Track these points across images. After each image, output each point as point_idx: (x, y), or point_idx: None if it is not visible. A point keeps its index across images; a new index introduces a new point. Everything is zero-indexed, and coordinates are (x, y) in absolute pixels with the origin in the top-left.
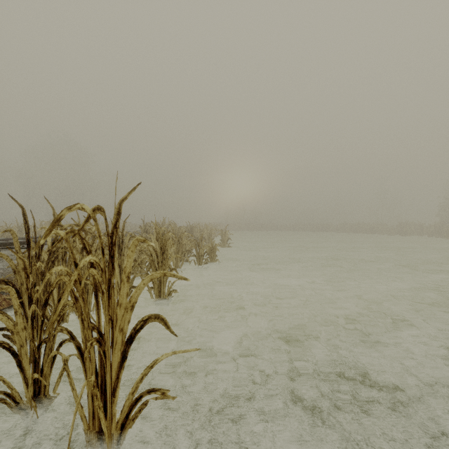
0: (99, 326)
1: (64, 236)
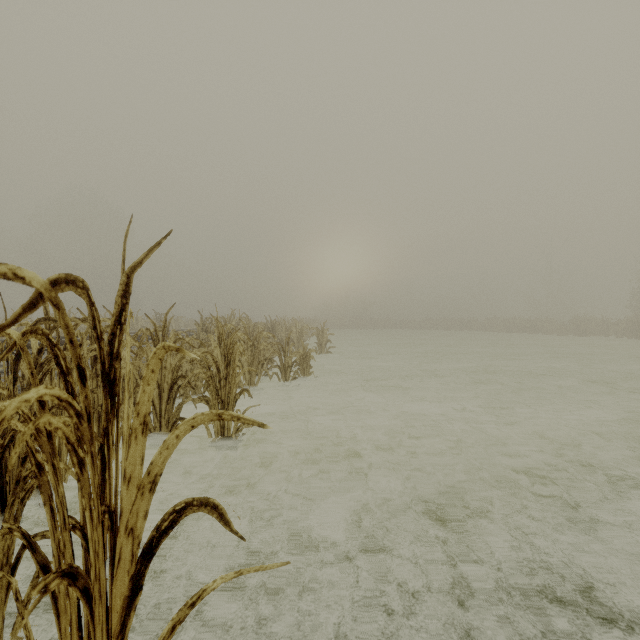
0: (86, 524)
1: (18, 339)
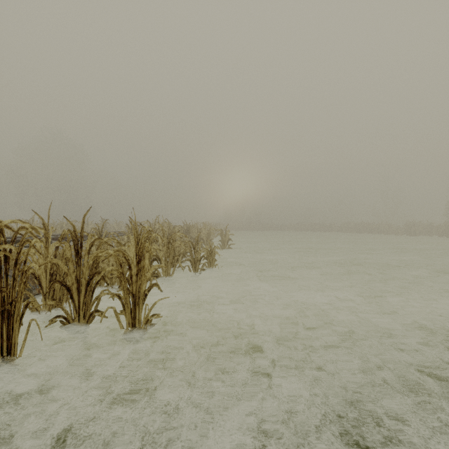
0: None
1: None
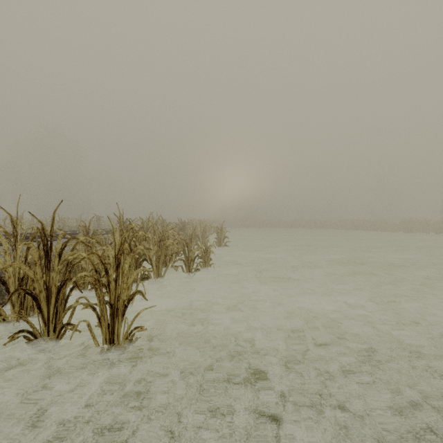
0: None
1: None
